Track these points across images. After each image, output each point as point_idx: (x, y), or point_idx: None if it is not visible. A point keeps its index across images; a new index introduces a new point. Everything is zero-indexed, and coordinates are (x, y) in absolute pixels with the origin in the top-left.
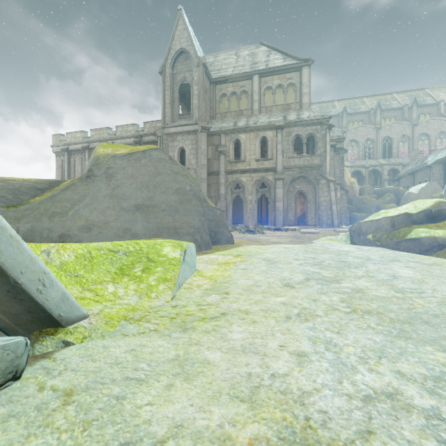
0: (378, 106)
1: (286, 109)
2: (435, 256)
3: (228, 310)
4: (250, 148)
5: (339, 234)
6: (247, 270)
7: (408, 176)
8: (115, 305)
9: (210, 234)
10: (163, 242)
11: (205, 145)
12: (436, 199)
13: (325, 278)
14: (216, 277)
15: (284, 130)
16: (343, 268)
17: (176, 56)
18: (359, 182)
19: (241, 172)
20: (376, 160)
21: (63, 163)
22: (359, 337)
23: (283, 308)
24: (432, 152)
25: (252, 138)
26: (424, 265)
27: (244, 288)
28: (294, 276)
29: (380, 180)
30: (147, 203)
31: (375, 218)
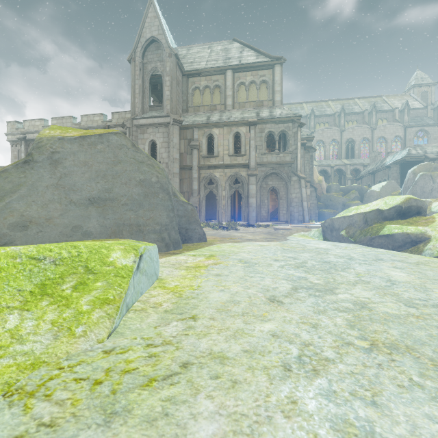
0: (342, 110)
1: (258, 106)
2: (408, 252)
3: (193, 355)
4: (223, 143)
5: (311, 230)
6: (221, 276)
7: (369, 175)
8: (1, 359)
9: (180, 231)
10: (112, 245)
11: (178, 139)
12: (406, 196)
13: (315, 286)
14: (182, 288)
15: (257, 126)
16: (330, 271)
17: (147, 44)
18: (326, 181)
19: (214, 167)
20: (340, 160)
21: (20, 153)
22: (412, 414)
23: (275, 345)
24: (389, 154)
25: (225, 133)
26: (411, 265)
27: (218, 308)
28: (278, 284)
29: (344, 178)
30: (104, 196)
31: (348, 214)
